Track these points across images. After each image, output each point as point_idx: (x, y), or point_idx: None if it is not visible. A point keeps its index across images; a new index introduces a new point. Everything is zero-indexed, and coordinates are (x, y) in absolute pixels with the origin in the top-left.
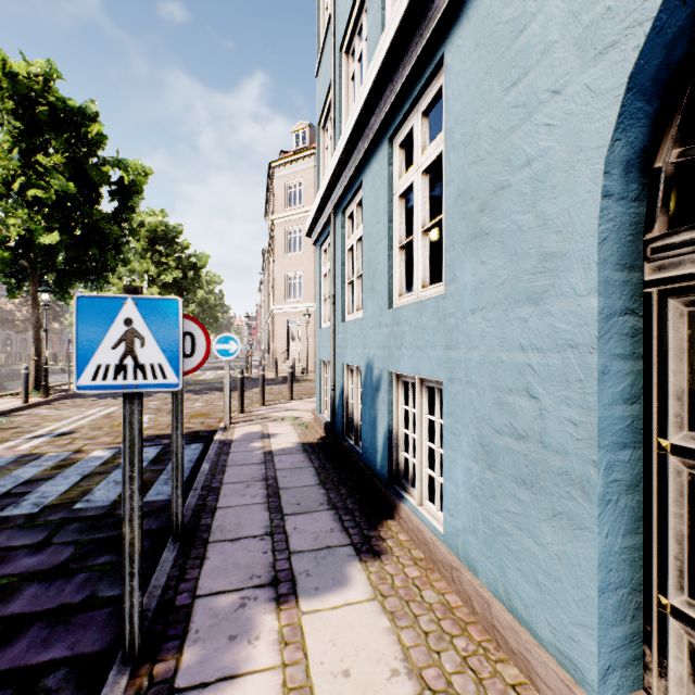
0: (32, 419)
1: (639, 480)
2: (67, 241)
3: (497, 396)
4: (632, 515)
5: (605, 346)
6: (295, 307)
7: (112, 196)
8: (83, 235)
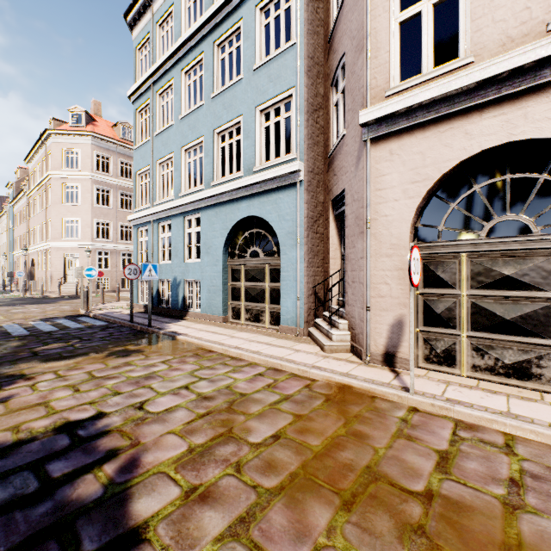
0: None
1: (227, 289)
2: None
3: (211, 281)
4: (226, 293)
5: (223, 272)
6: (74, 244)
7: None
8: None
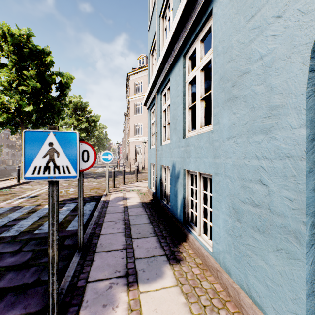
0: (20, 190)
1: None
2: (36, 109)
3: (242, 183)
4: None
5: (310, 157)
6: (139, 139)
7: (56, 89)
8: (43, 106)
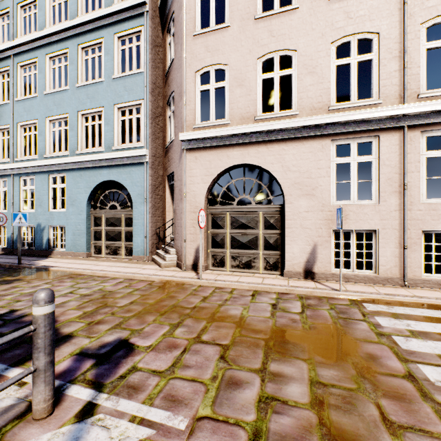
0: None
1: (90, 232)
2: None
3: (76, 226)
4: (90, 235)
5: (87, 220)
6: None
7: None
8: None
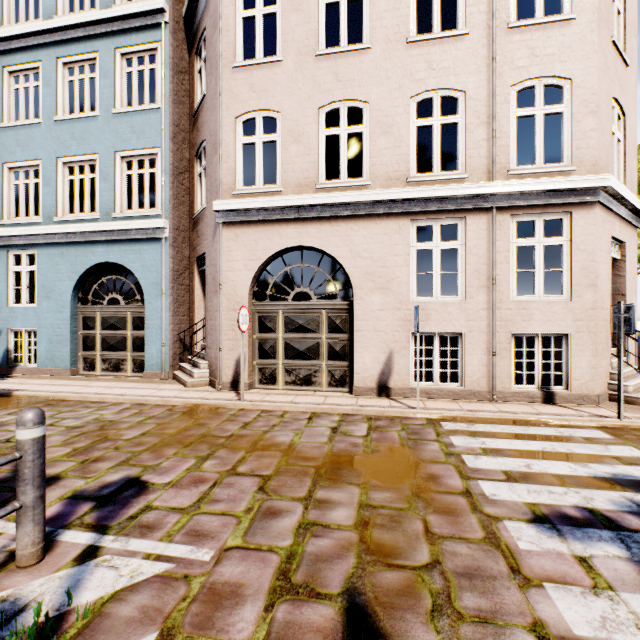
0: None
1: (78, 339)
2: None
3: (54, 329)
4: (76, 343)
5: (72, 320)
6: None
7: None
8: None
